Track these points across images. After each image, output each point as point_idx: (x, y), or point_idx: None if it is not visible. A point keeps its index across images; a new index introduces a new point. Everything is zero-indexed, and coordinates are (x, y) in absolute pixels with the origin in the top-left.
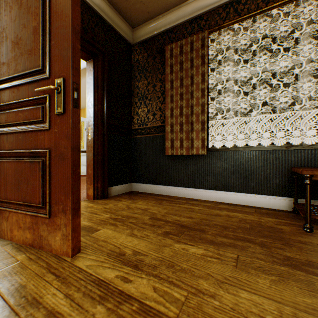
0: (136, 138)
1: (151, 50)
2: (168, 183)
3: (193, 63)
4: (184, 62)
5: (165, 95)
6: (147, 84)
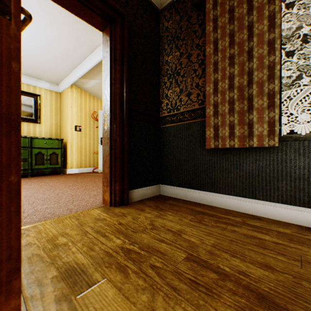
0: (165, 128)
1: (185, 9)
2: (209, 187)
3: (252, 4)
4: (236, 8)
5: (204, 65)
6: (179, 55)
